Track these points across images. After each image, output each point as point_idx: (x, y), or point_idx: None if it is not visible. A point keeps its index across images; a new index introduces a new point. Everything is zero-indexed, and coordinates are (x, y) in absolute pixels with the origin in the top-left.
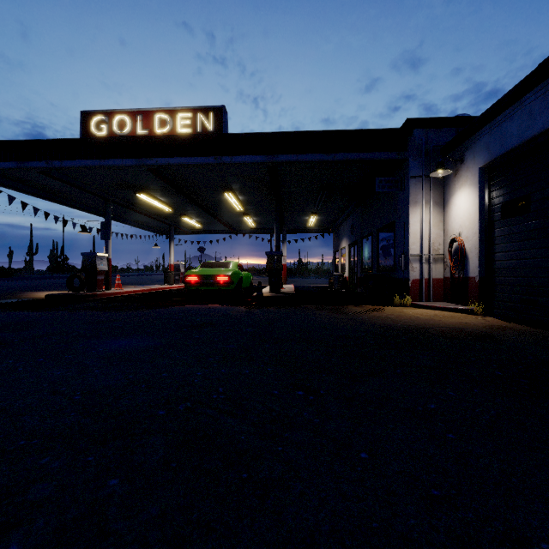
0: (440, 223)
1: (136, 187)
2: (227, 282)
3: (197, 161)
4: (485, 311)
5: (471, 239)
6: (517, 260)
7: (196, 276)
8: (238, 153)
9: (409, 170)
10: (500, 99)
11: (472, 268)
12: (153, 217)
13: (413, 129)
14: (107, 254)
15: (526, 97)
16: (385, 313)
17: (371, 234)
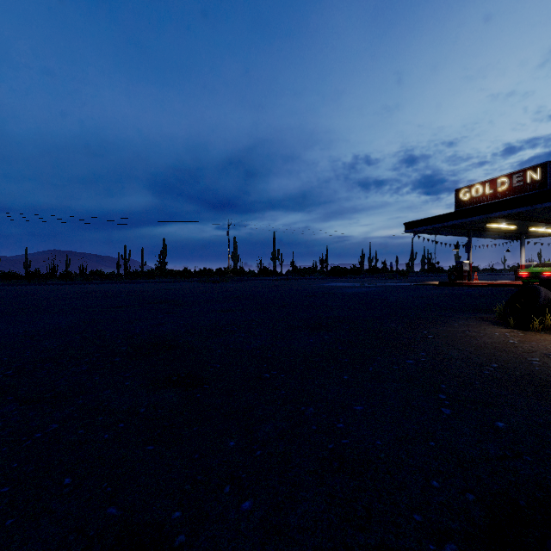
0: None
1: (486, 221)
2: None
3: (519, 210)
4: None
5: None
6: None
7: (526, 273)
8: (547, 201)
9: None
10: None
11: None
12: (503, 232)
13: None
14: (468, 261)
15: None
16: None
17: None
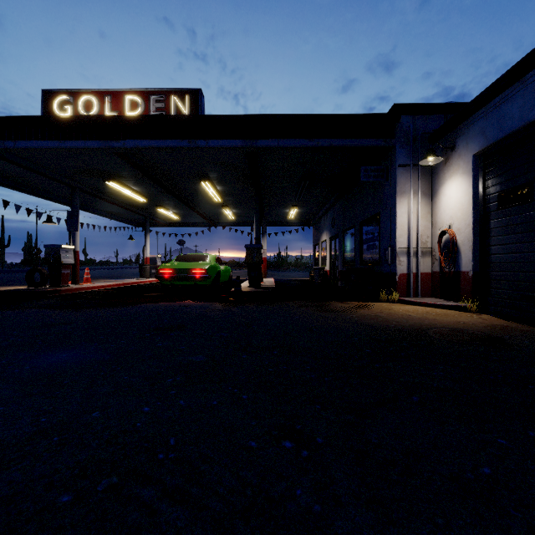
0: (428, 214)
1: (105, 174)
2: (204, 276)
3: (169, 145)
4: (479, 308)
5: (463, 231)
6: (517, 253)
7: (170, 270)
8: (214, 136)
9: (396, 158)
10: (499, 78)
11: (464, 262)
12: (127, 208)
13: (400, 114)
14: (74, 246)
15: (530, 74)
16: (374, 311)
17: (353, 227)
